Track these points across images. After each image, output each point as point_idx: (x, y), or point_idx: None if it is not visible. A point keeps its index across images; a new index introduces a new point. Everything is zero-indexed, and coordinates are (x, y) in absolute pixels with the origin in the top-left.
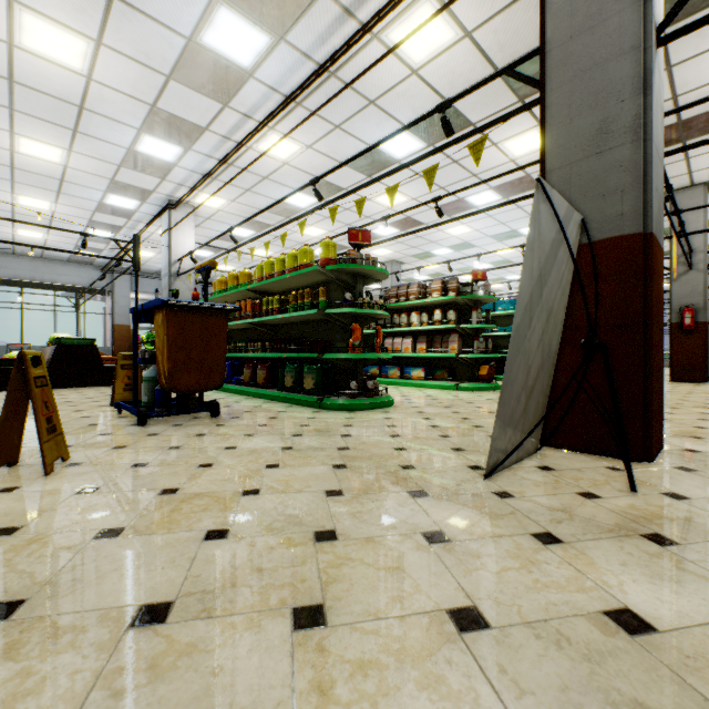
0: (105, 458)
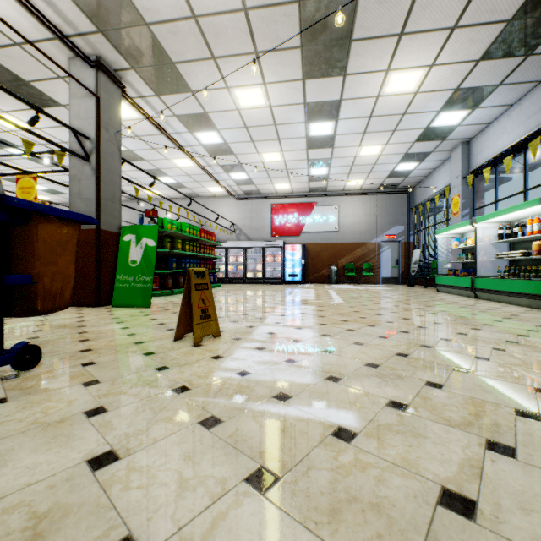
0: (166, 336)
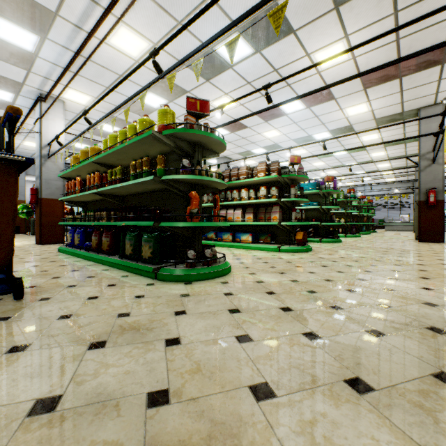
0: None
